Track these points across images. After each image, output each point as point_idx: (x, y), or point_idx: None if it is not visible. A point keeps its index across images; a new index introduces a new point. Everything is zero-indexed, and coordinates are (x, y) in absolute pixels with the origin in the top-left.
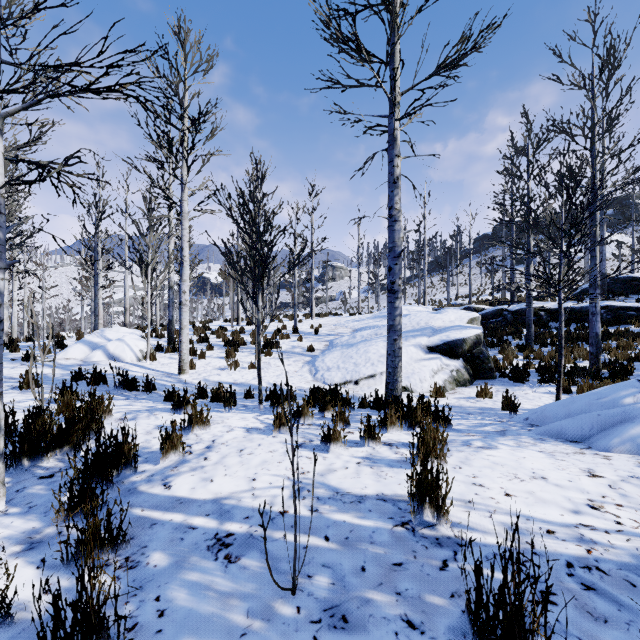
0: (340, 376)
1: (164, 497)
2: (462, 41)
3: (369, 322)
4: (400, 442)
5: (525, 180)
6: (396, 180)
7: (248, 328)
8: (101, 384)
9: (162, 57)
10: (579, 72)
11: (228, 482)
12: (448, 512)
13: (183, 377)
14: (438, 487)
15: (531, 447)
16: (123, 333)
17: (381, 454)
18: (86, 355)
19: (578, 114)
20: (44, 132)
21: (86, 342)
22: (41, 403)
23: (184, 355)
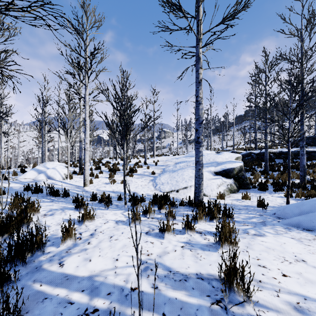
0: (169, 187)
1: (57, 274)
2: (236, 4)
3: (183, 159)
4: (206, 231)
5: (264, 85)
6: (200, 81)
7: (121, 162)
8: (39, 193)
9: (74, 19)
10: (295, 27)
11: (100, 262)
12: (251, 296)
13: (86, 188)
14: (242, 276)
15: (285, 234)
16: (56, 165)
17: (196, 240)
18: (35, 176)
19: (294, 49)
20: (8, 56)
21: (36, 169)
22: (1, 205)
23: (86, 176)
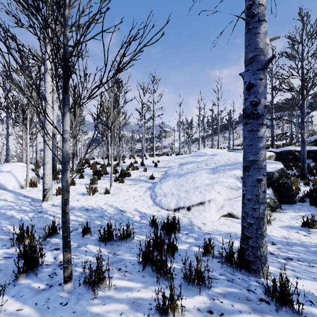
0: (174, 202)
1: None
2: None
3: (189, 159)
4: None
5: (301, 60)
6: None
7: (113, 163)
8: None
9: None
10: None
11: None
12: None
13: (45, 204)
14: None
15: None
16: (17, 166)
17: None
18: None
19: None
20: None
21: None
22: None
23: (46, 185)
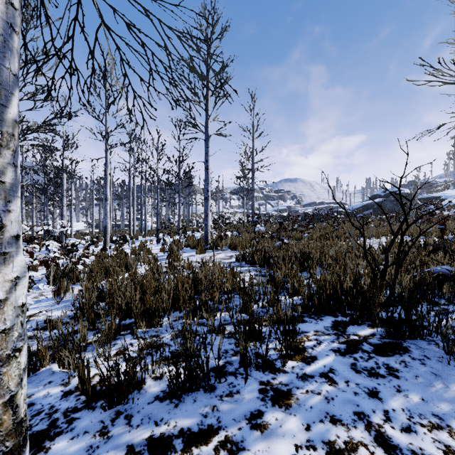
0: None
1: None
2: None
3: None
4: None
5: None
6: None
7: None
8: None
9: None
10: None
11: None
12: None
13: None
14: None
15: None
16: None
17: None
18: None
19: None
20: None
21: None
22: None
23: None
